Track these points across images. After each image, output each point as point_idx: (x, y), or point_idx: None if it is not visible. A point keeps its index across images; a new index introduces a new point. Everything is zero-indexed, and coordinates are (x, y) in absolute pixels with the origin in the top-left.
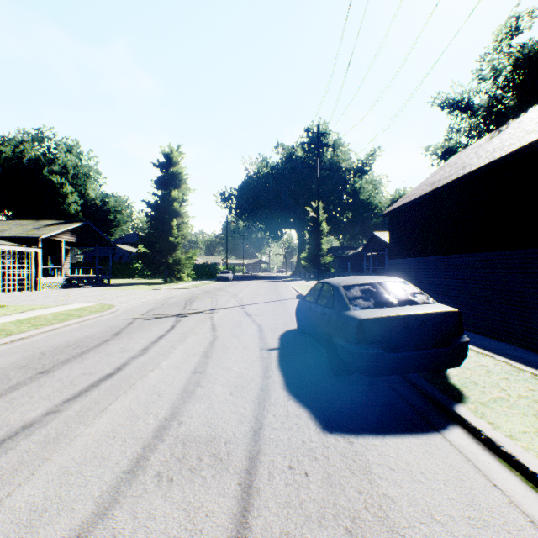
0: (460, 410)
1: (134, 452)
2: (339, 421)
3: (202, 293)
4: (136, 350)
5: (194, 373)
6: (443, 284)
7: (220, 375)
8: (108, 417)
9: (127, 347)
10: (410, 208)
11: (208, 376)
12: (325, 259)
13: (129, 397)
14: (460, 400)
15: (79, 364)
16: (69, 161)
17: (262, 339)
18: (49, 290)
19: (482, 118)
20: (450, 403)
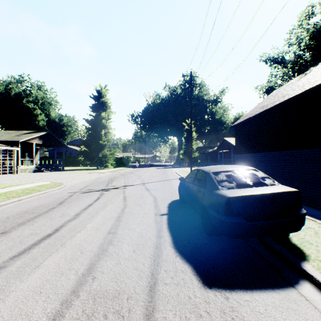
0: (307, 268)
1: (53, 309)
2: (215, 276)
3: (119, 175)
4: (71, 215)
5: (109, 234)
6: (270, 170)
7: (127, 235)
8: (39, 273)
9: (65, 213)
10: (248, 122)
11: (119, 236)
12: (194, 154)
13: (59, 254)
14: (304, 258)
15: (30, 226)
16: (39, 95)
17: (156, 207)
18: (25, 173)
19: (290, 68)
20: (297, 260)
